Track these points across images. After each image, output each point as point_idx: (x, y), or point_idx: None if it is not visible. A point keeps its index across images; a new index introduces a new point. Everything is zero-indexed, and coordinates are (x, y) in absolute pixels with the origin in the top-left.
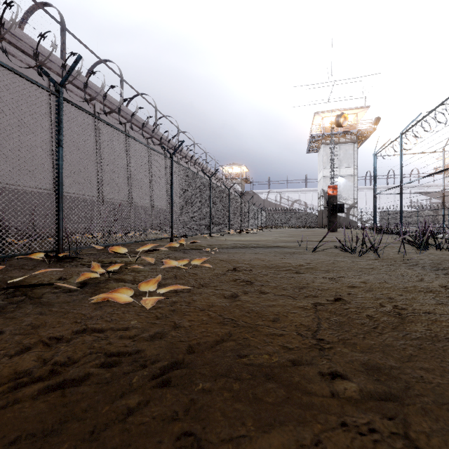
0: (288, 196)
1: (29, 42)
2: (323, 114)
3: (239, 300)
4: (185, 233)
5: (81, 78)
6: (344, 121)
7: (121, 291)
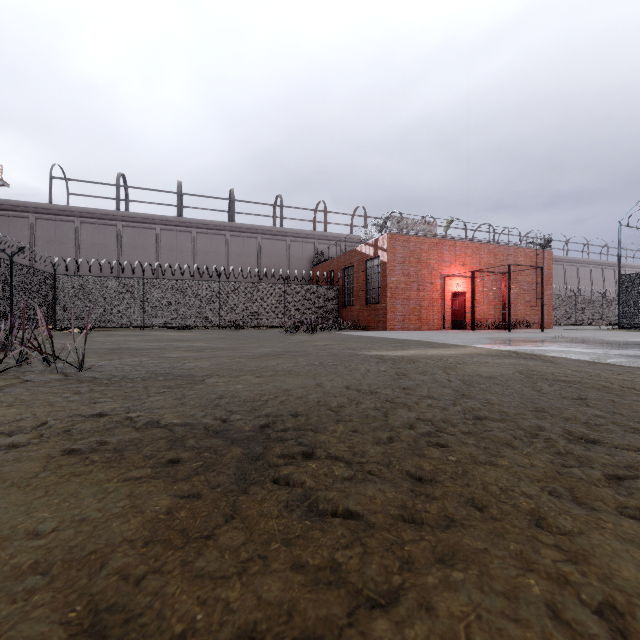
0: None
1: (560, 258)
2: None
3: None
4: None
5: (573, 259)
6: None
7: None
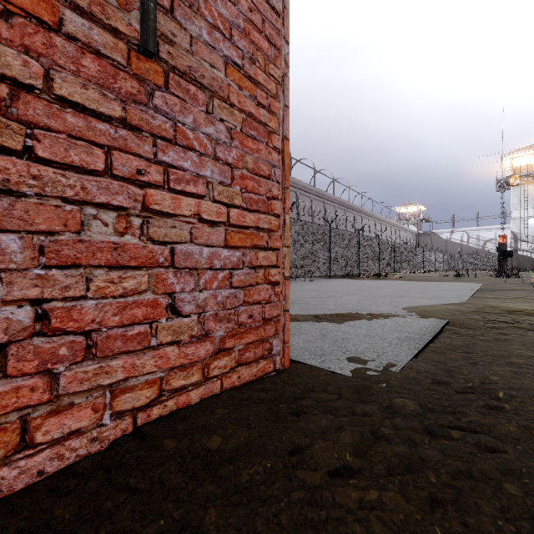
0: (479, 234)
1: (307, 187)
2: (512, 155)
3: (412, 278)
4: (383, 271)
5: (320, 192)
6: (515, 179)
7: (393, 277)
